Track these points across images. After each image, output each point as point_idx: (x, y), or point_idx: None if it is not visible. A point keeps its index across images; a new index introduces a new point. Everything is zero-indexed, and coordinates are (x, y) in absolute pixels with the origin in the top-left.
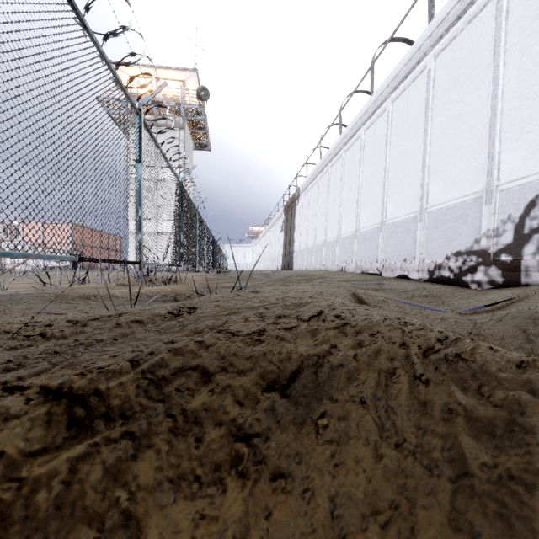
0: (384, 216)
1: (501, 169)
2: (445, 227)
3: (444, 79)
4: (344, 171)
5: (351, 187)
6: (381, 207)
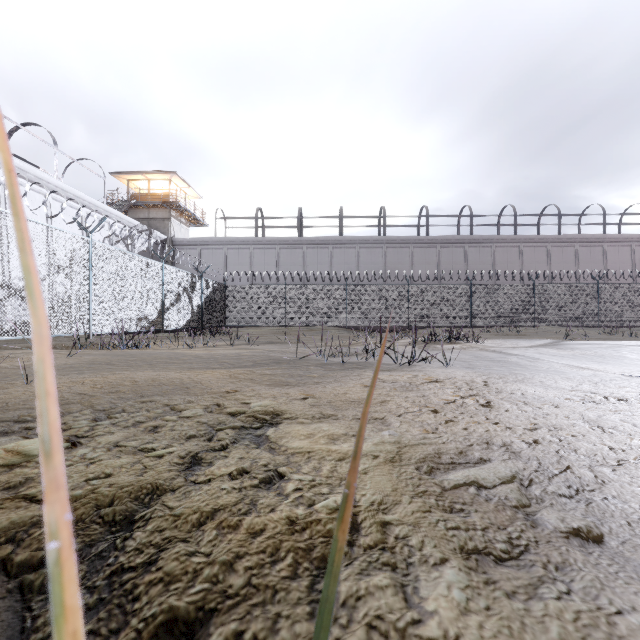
0: None
1: None
2: None
3: None
4: None
5: None
6: None
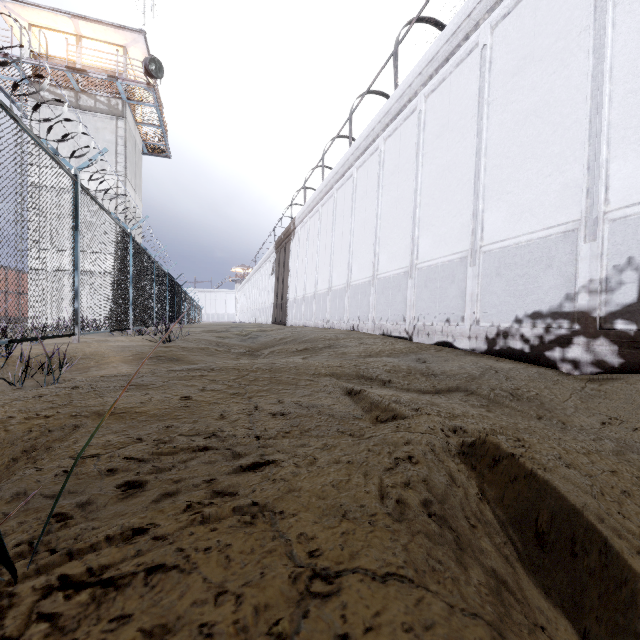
0: (415, 257)
1: (611, 187)
2: (513, 275)
3: (507, 58)
4: (356, 195)
5: (366, 217)
6: (410, 244)
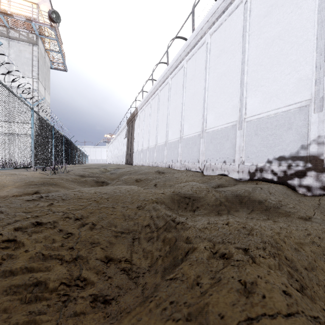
0: (204, 126)
1: None
2: (265, 134)
3: (260, 7)
4: (171, 93)
5: (176, 104)
6: (201, 118)
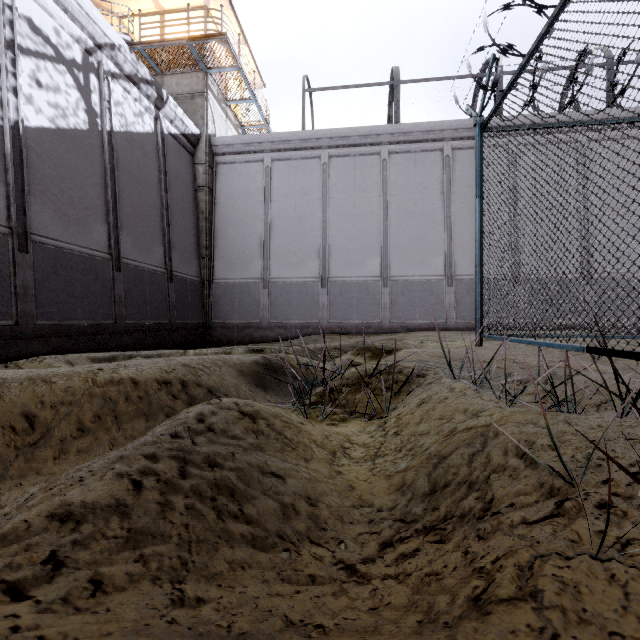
0: None
1: None
2: None
3: None
4: None
5: None
6: None
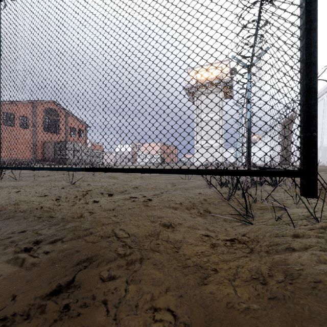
0: None
1: None
2: None
3: None
4: None
5: None
6: None
